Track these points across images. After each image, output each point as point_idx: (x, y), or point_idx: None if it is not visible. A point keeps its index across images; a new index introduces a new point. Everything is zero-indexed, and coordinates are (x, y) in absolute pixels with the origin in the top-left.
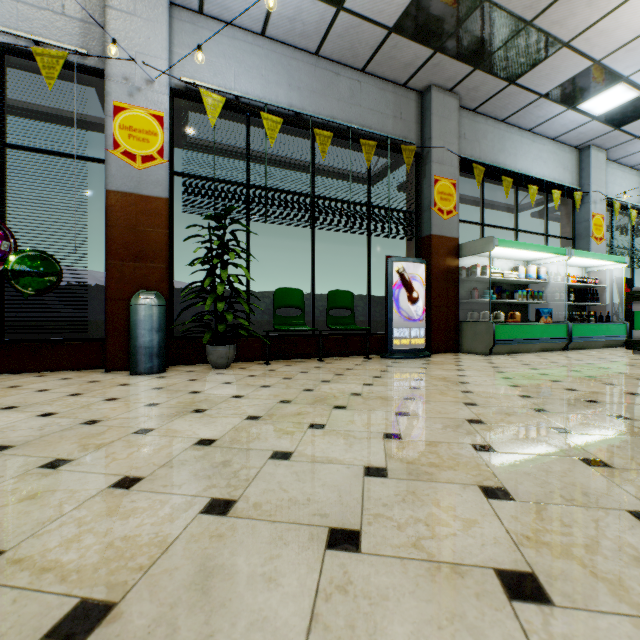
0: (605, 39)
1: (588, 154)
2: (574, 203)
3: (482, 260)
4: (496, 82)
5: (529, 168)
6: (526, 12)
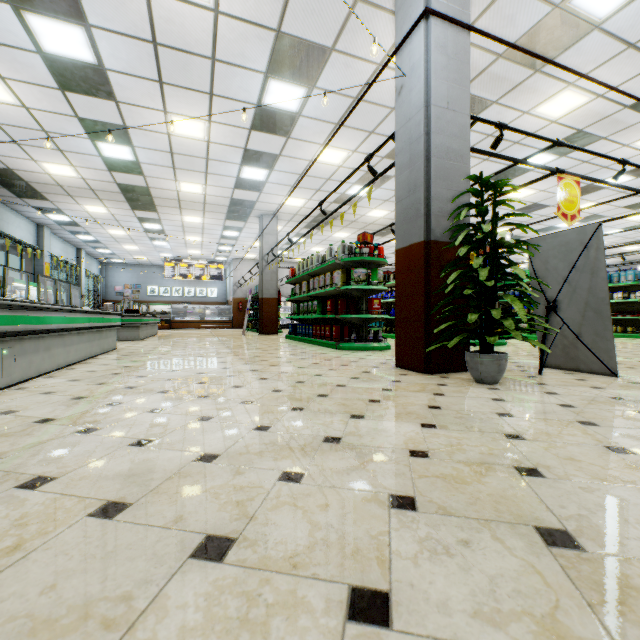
0: (66, 206)
1: (44, 230)
2: (35, 254)
3: None
4: (12, 194)
5: (16, 232)
6: (40, 190)
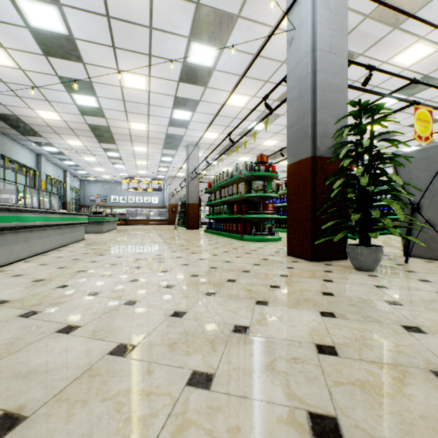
0: (54, 141)
1: (41, 158)
2: (35, 174)
3: (7, 195)
4: (18, 133)
5: (22, 159)
6: (37, 130)
